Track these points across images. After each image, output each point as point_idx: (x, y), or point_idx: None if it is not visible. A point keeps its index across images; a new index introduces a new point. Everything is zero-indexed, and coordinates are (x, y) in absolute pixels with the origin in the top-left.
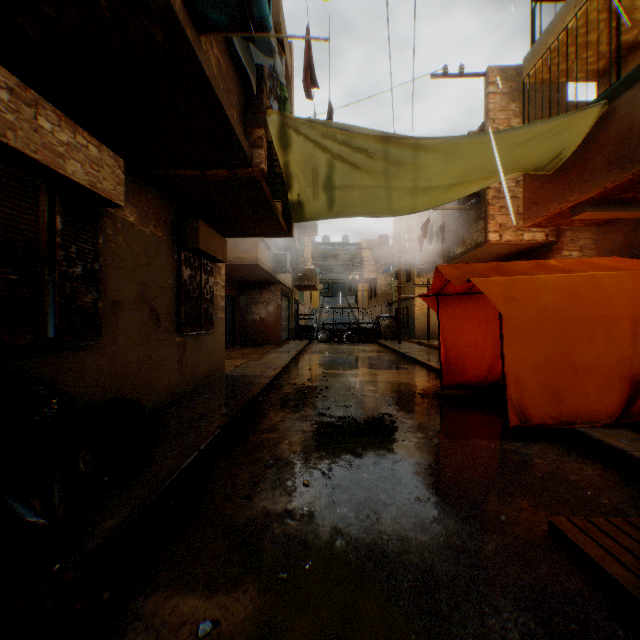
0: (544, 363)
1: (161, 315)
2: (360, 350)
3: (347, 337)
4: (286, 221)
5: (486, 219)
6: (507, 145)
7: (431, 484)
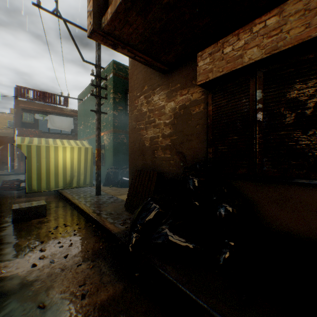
0: None
1: None
2: None
3: None
4: None
5: None
6: None
7: None
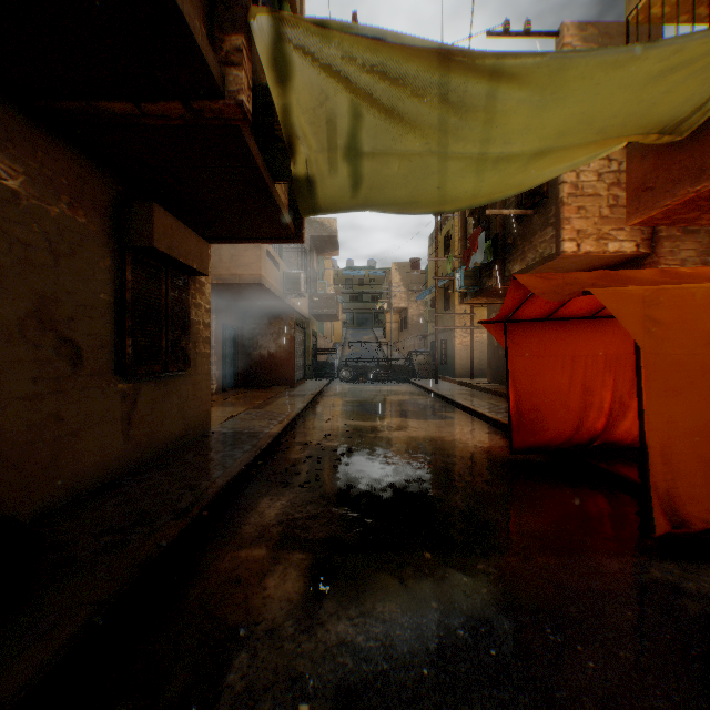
0: (708, 429)
1: (86, 349)
2: (391, 392)
3: (374, 375)
4: (294, 220)
5: (559, 224)
6: (637, 78)
7: (566, 701)
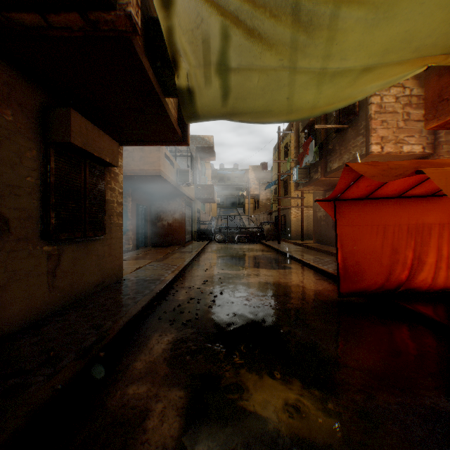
0: None
1: (13, 220)
2: (249, 249)
3: (238, 238)
4: (181, 128)
5: (368, 132)
6: None
7: None
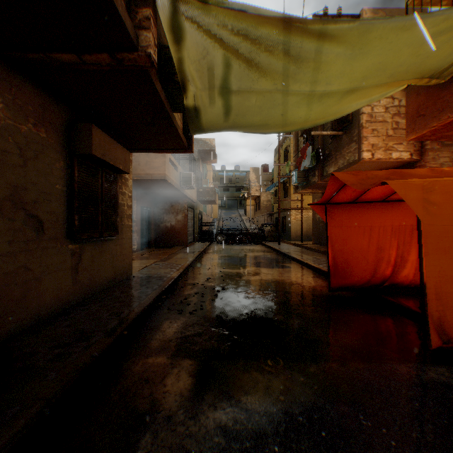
0: None
1: (46, 222)
2: (249, 250)
3: (239, 239)
4: (186, 137)
5: (360, 140)
6: (417, 39)
7: None
